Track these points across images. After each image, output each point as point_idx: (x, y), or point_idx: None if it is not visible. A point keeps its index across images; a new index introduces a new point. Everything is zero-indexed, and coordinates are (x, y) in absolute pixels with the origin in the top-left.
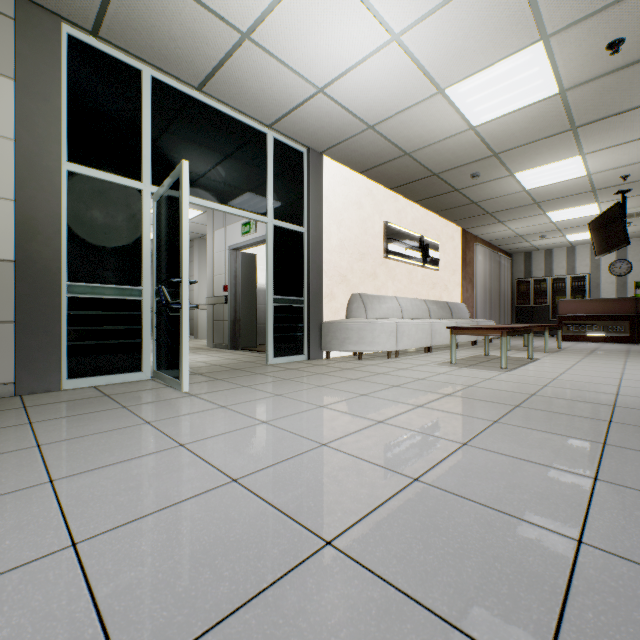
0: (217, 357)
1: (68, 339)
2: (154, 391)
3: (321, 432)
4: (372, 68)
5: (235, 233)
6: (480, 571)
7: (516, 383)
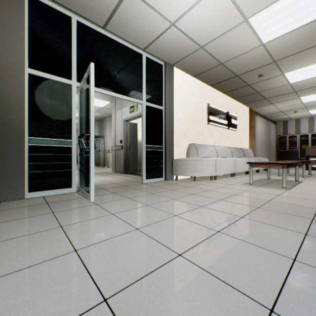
0: (116, 178)
1: (29, 169)
2: (75, 200)
3: (177, 240)
4: (204, 6)
5: (126, 112)
6: None
7: (299, 199)
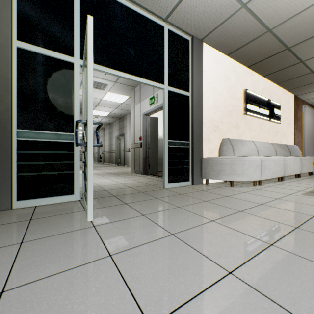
0: (133, 180)
1: (18, 171)
2: (68, 216)
3: None
4: None
5: (145, 105)
6: None
7: None
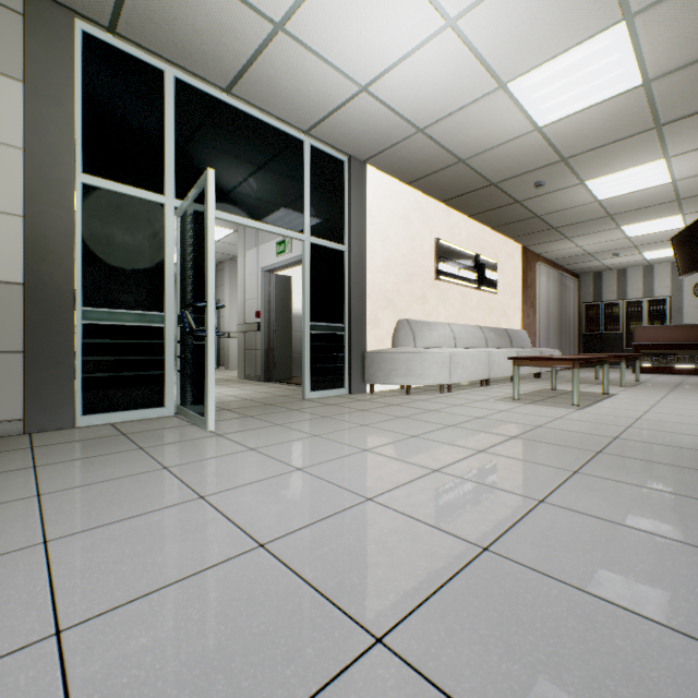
0: (249, 390)
1: (83, 371)
2: (176, 430)
3: (366, 483)
4: (423, 60)
5: (269, 253)
6: (587, 692)
7: (593, 423)
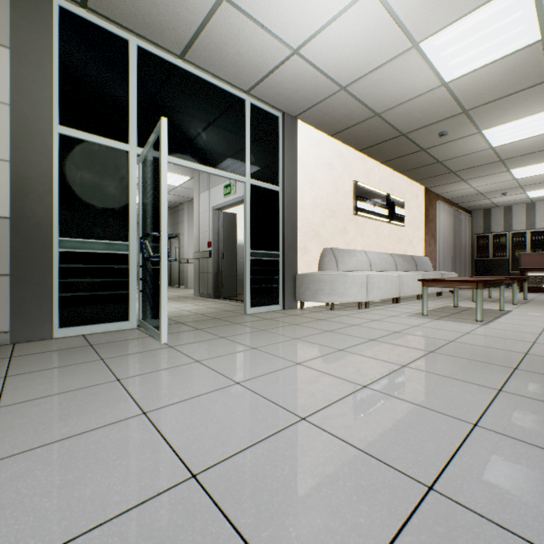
0: (201, 306)
1: (60, 291)
2: (136, 341)
3: (299, 399)
4: (347, 24)
5: (218, 195)
6: None
7: (500, 338)
